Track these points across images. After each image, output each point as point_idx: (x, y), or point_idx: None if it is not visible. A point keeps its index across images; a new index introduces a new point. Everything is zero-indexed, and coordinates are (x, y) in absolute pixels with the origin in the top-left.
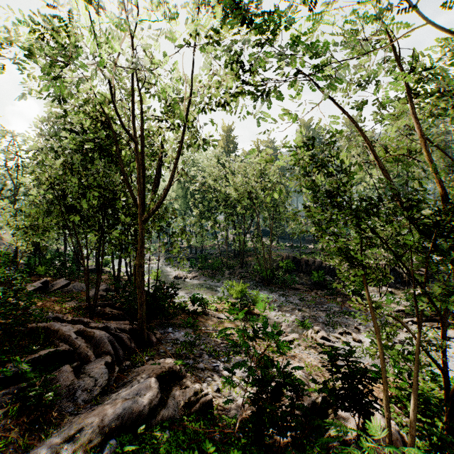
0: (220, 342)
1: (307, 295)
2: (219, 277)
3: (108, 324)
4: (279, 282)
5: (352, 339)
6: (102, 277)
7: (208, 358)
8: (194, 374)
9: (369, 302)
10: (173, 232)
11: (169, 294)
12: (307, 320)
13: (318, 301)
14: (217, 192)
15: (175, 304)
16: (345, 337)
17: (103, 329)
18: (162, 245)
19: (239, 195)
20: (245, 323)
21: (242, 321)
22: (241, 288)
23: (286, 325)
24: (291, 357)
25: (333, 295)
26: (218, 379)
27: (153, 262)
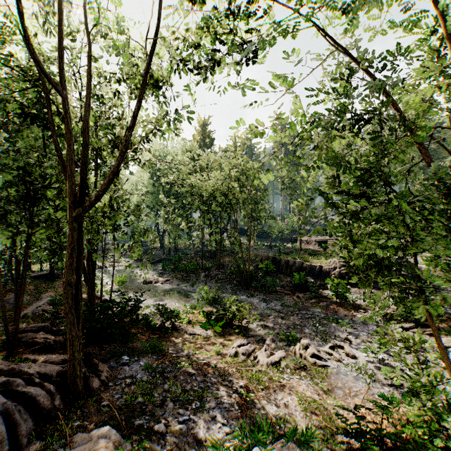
0: (192, 372)
1: (289, 299)
2: (194, 280)
3: (26, 367)
4: (259, 285)
5: (345, 354)
6: (56, 284)
7: (172, 407)
8: (147, 448)
9: (449, 362)
10: (134, 232)
11: (128, 309)
12: (293, 333)
13: (301, 306)
14: (191, 188)
15: (140, 317)
16: (337, 352)
17: (3, 386)
18: (117, 249)
19: (215, 191)
20: (223, 338)
21: (220, 336)
22: (218, 295)
23: (270, 340)
24: (280, 388)
25: (316, 298)
26: (184, 449)
27: (122, 264)
